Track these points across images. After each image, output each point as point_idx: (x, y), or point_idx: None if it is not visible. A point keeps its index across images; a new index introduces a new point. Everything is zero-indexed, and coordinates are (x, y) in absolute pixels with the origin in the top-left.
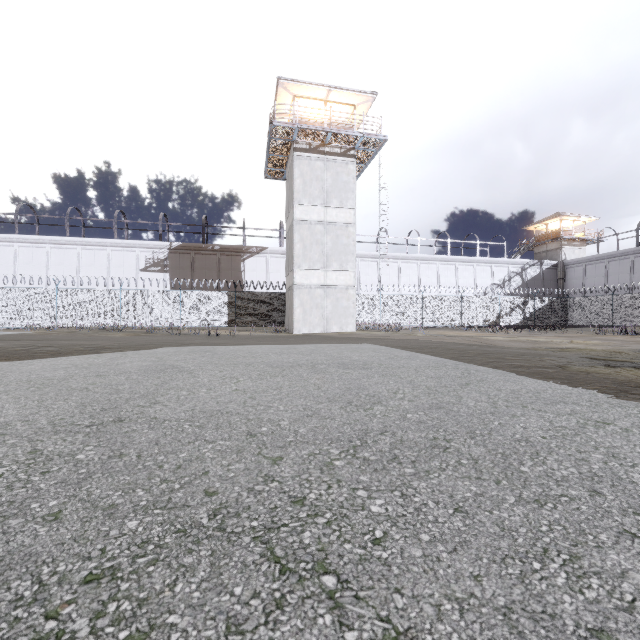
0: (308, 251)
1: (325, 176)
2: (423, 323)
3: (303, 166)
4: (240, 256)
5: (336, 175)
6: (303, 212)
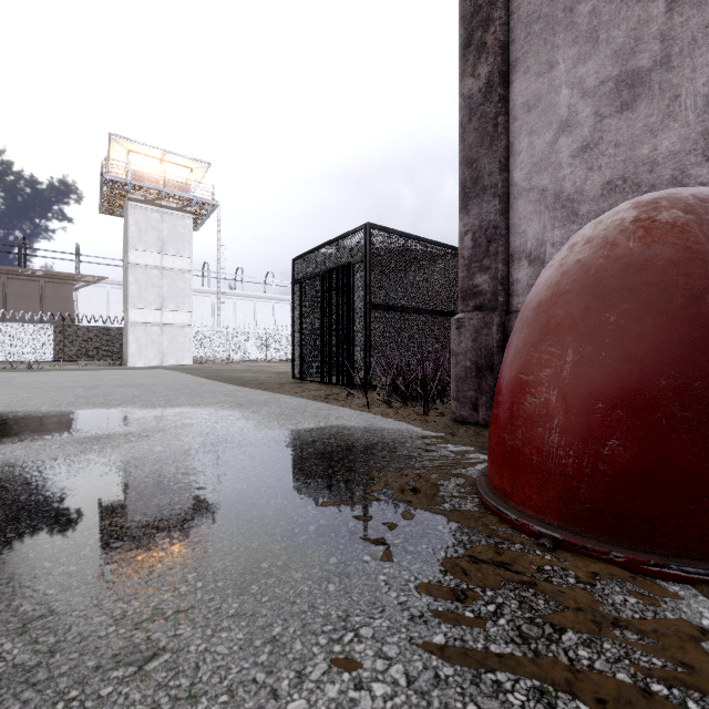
0: (144, 292)
1: (162, 227)
2: (267, 357)
3: (139, 215)
4: (72, 284)
5: (173, 227)
6: (139, 257)
